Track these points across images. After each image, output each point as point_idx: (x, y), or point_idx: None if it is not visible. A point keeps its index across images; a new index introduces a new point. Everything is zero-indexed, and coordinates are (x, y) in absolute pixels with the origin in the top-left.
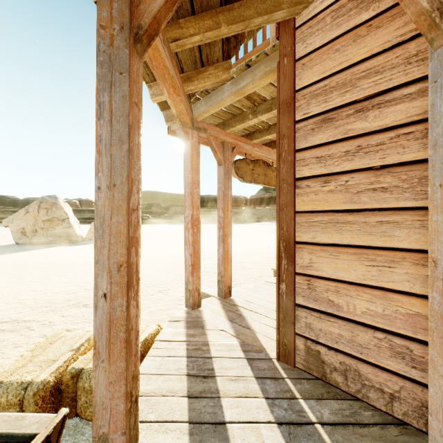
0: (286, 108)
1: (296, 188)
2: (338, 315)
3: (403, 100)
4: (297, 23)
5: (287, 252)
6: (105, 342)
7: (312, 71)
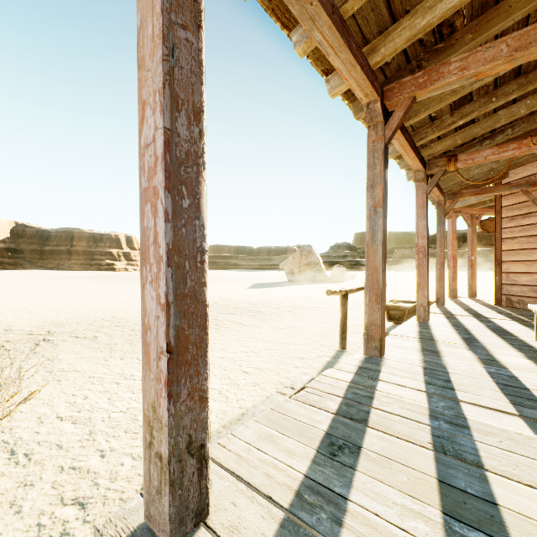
0: (498, 213)
1: (502, 242)
2: (516, 284)
3: (535, 216)
4: (502, 183)
5: (498, 265)
6: (438, 279)
7: (508, 201)
